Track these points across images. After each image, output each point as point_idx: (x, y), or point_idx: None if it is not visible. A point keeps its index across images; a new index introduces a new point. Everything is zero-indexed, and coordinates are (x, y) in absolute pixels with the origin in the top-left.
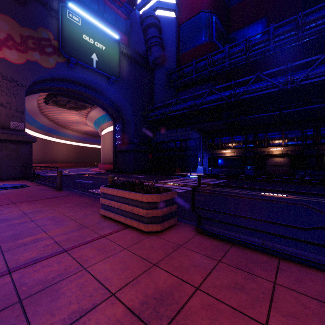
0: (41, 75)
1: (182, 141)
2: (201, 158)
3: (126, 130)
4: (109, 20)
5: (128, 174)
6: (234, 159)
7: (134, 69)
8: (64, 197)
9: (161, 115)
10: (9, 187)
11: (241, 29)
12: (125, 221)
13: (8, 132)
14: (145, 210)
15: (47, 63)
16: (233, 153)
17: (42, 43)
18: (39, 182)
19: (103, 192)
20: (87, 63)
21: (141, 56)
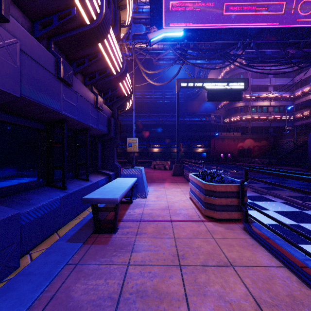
0: None
1: None
2: None
3: None
4: None
5: None
6: None
7: None
8: None
9: None
10: None
11: None
12: None
13: None
14: None
15: None
16: None
17: None
18: None
19: None
20: None
21: None
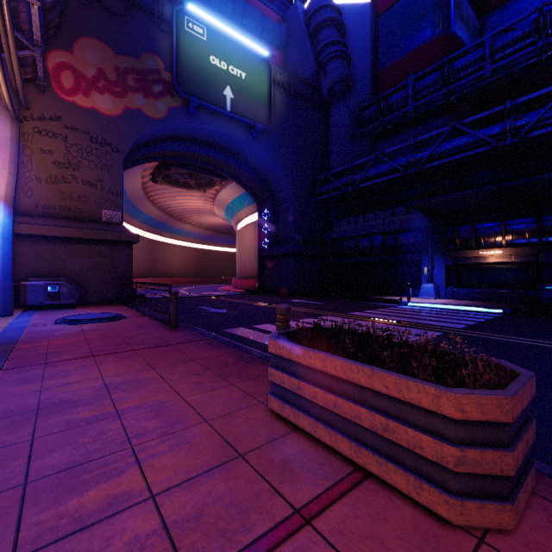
0: (146, 131)
1: (385, 236)
2: (429, 268)
3: (280, 218)
4: (251, 28)
5: (285, 297)
6: (507, 270)
7: (295, 109)
8: (183, 345)
9: (344, 188)
10: (95, 318)
11: (512, 0)
12: (354, 455)
13: (99, 227)
14: (455, 450)
15: (156, 111)
16: (507, 257)
17: (147, 78)
18: (142, 309)
19: (277, 353)
20: (217, 105)
21: (306, 83)
